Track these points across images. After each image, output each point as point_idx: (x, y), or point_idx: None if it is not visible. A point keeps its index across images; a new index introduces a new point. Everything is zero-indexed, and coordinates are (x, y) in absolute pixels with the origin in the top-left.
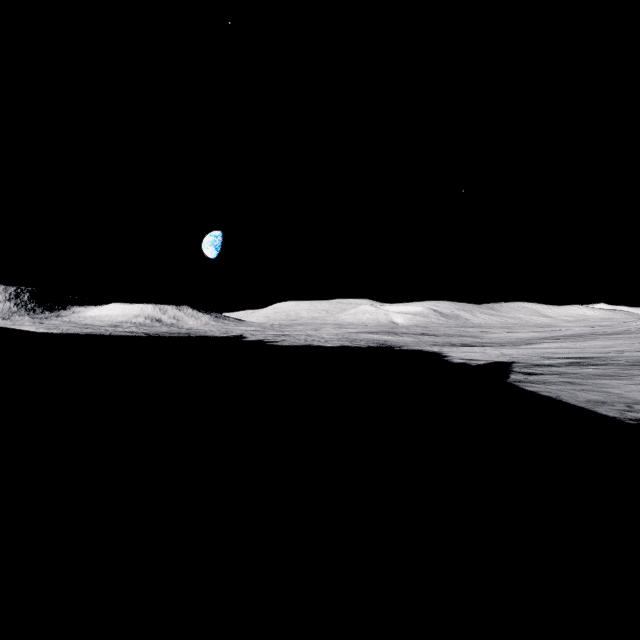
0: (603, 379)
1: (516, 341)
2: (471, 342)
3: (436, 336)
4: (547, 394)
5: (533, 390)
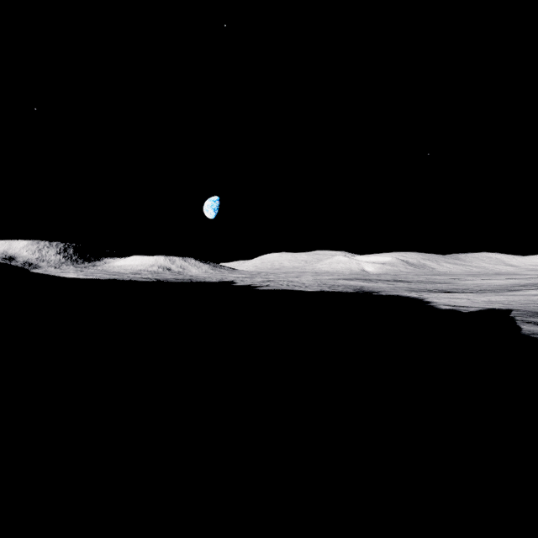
0: None
1: (496, 288)
2: (448, 288)
3: (410, 282)
4: None
5: None
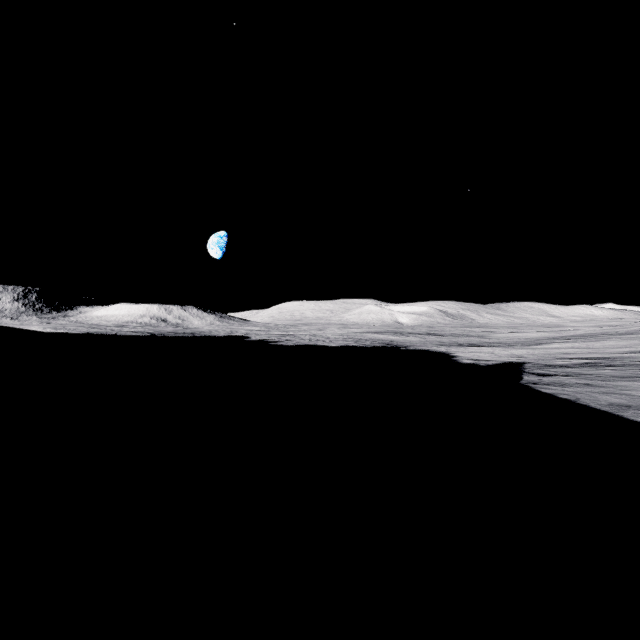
0: (623, 381)
1: (525, 341)
2: (479, 342)
3: (442, 336)
4: (565, 397)
5: (549, 392)
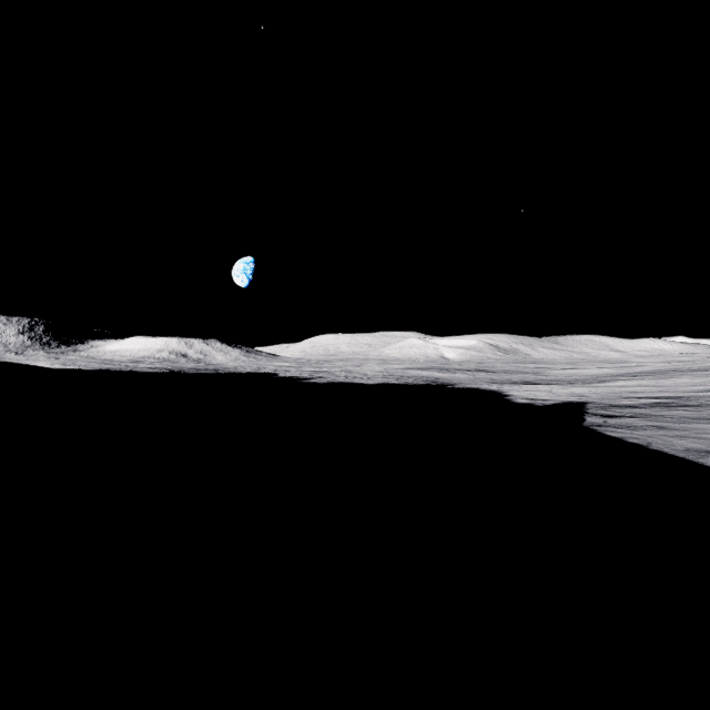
0: (700, 423)
1: (586, 378)
2: (534, 379)
3: (493, 373)
4: (635, 441)
5: (617, 436)
